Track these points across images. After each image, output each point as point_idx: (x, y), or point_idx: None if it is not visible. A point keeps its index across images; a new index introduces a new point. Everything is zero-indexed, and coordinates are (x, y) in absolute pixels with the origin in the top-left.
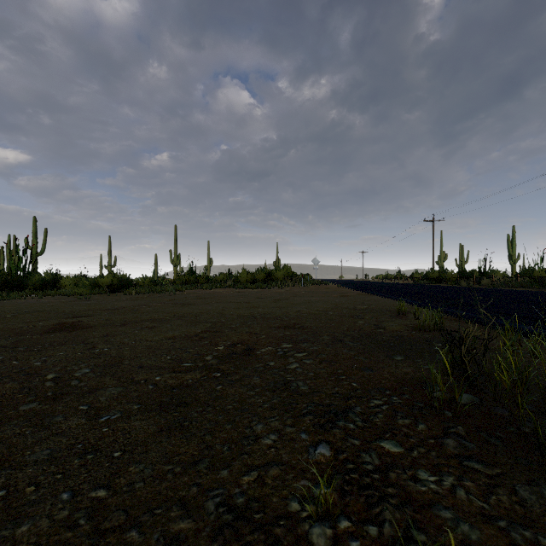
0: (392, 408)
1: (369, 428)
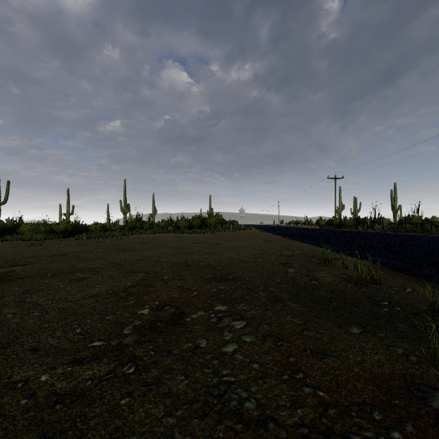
0: None
1: None
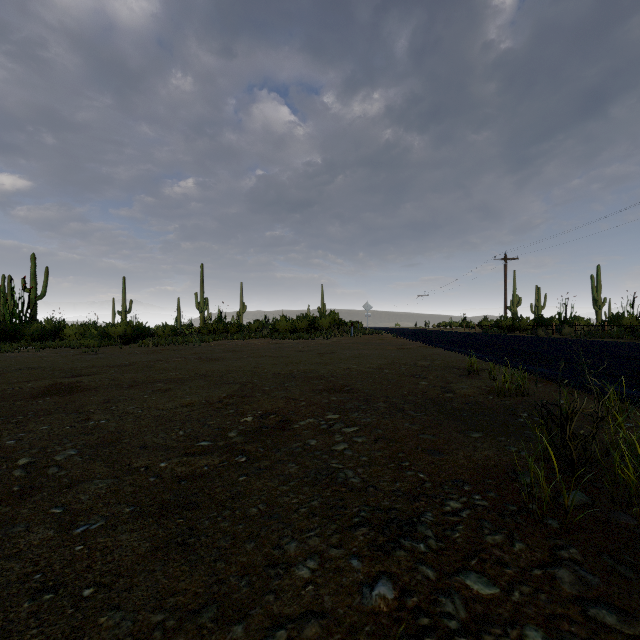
0: (476, 514)
1: (447, 549)
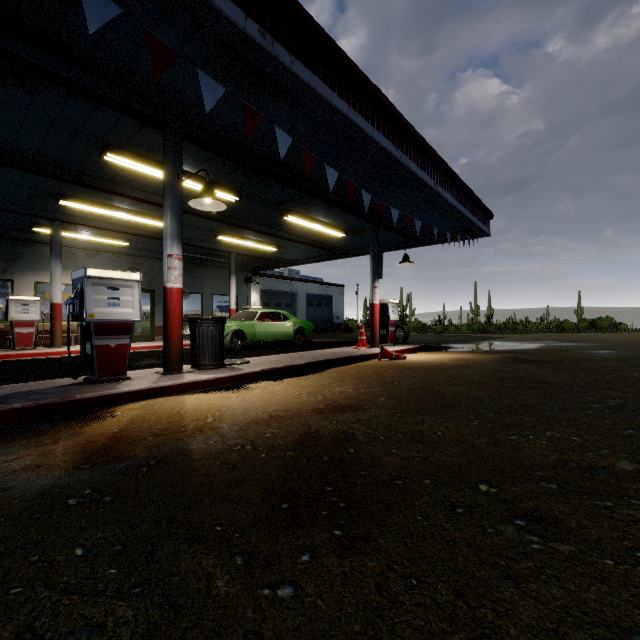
0: None
1: None
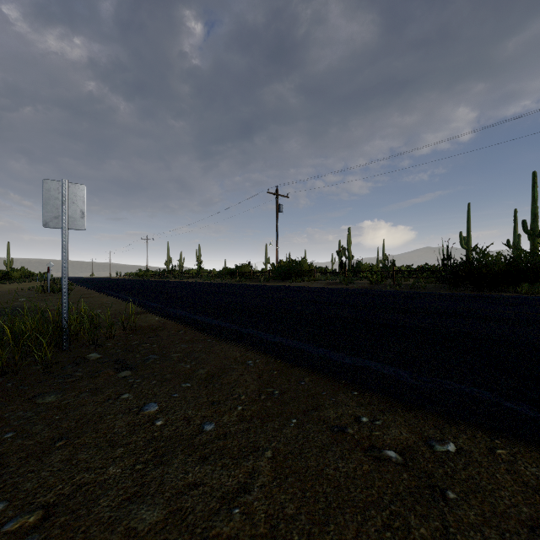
0: None
1: None
